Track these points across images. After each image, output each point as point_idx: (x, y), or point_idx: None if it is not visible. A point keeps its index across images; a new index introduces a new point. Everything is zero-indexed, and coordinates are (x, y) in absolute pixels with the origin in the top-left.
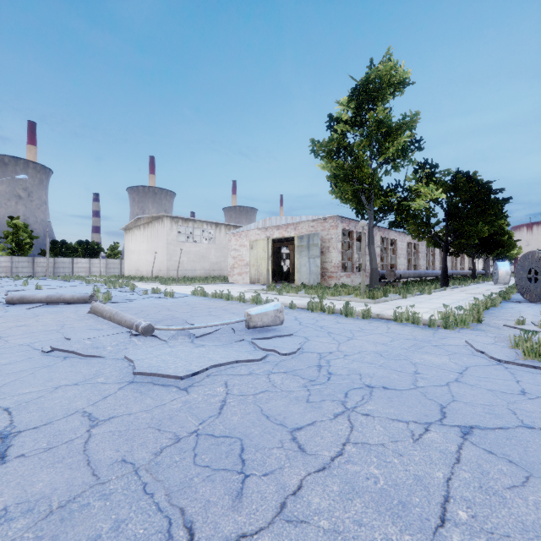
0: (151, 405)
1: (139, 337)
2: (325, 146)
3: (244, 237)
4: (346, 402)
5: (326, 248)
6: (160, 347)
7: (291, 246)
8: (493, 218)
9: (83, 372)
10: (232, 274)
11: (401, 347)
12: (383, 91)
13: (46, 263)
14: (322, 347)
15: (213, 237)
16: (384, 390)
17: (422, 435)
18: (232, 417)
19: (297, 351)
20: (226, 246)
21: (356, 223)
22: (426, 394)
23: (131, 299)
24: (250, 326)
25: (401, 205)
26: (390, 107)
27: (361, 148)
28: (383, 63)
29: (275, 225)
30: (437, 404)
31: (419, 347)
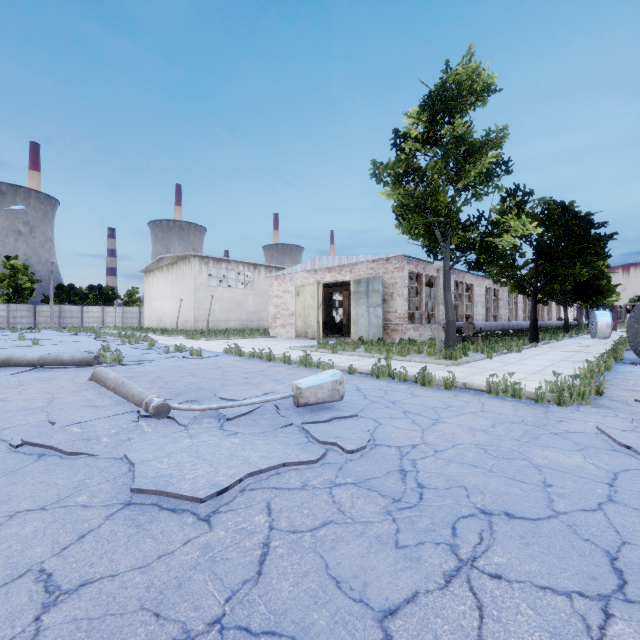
0: (151, 554)
1: (149, 420)
2: (391, 168)
3: (289, 281)
4: (457, 548)
5: (389, 294)
6: (176, 436)
7: (345, 292)
8: (594, 258)
9: (59, 484)
10: (273, 326)
11: (509, 437)
12: (463, 100)
13: (49, 312)
14: (400, 436)
15: (251, 280)
16: (509, 520)
17: (604, 630)
18: (279, 582)
19: (368, 443)
20: (267, 292)
21: (425, 264)
22: (576, 529)
23: (148, 360)
24: (300, 404)
25: (485, 242)
26: (471, 121)
27: (436, 170)
28: (463, 65)
29: (327, 266)
30: (601, 551)
31: (535, 437)
